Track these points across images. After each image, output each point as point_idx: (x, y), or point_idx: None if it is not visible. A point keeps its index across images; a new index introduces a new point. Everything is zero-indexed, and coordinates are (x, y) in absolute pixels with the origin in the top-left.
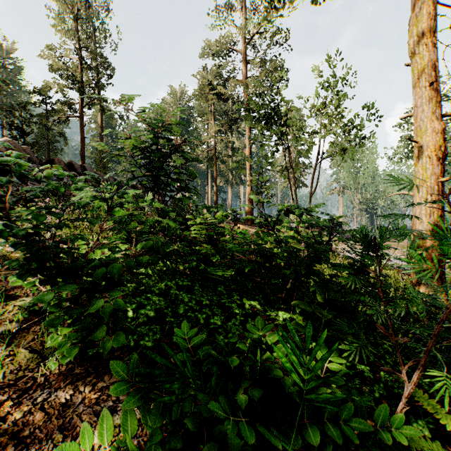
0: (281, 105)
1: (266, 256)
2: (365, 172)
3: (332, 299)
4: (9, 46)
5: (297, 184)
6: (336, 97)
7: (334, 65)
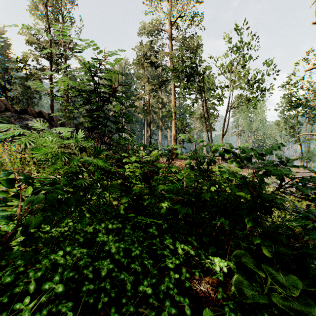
0: (200, 65)
1: (201, 198)
2: (257, 120)
3: (281, 253)
4: (1, 29)
5: (208, 129)
6: (244, 59)
7: (242, 34)
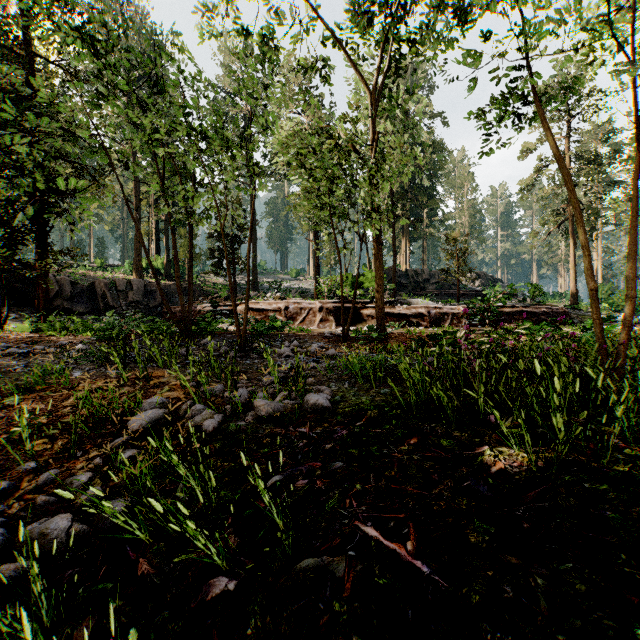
0: None
1: None
2: None
3: None
4: None
5: None
6: None
7: None
